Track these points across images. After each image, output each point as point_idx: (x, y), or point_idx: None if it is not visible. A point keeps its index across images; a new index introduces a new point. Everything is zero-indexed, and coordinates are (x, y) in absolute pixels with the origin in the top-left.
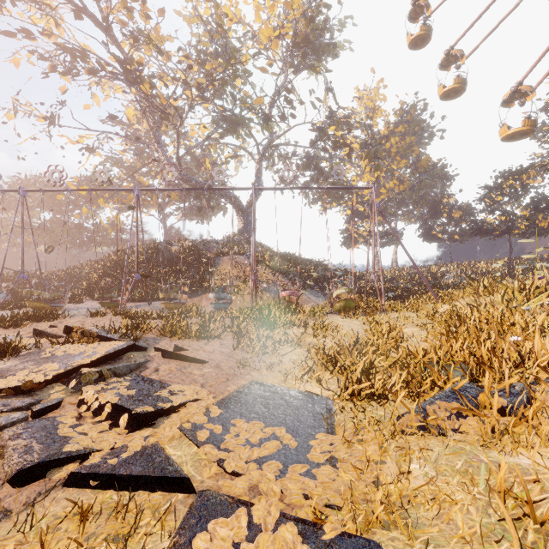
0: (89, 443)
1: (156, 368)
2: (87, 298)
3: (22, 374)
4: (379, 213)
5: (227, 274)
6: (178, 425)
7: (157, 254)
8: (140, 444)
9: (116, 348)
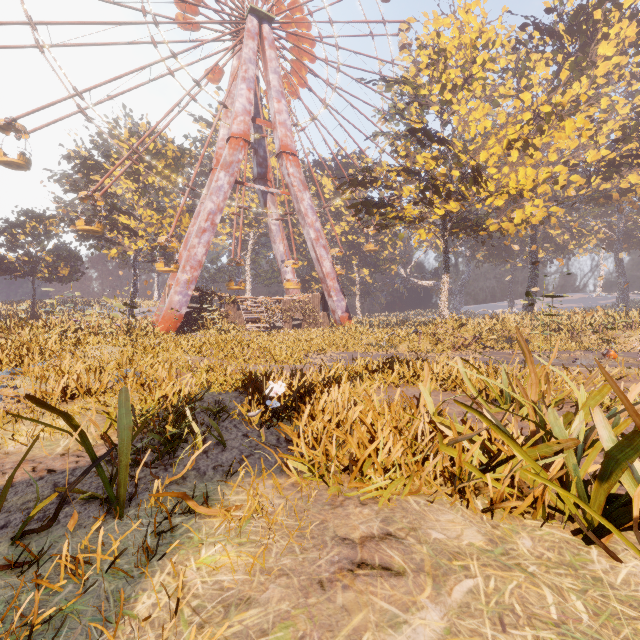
0: None
1: None
2: None
3: None
4: None
5: None
6: None
7: None
8: None
9: None
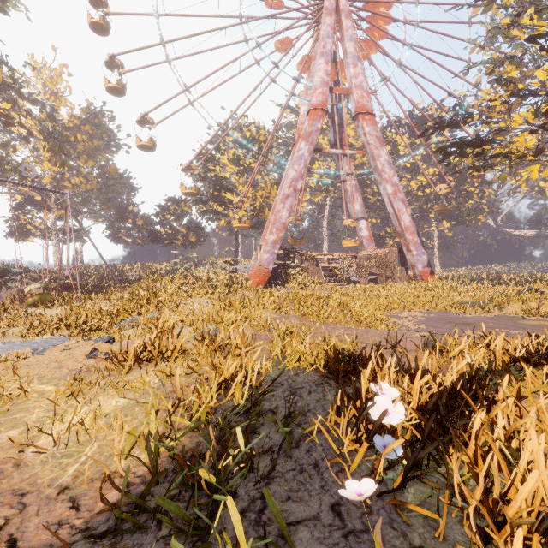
0: None
1: None
2: None
3: None
4: (62, 206)
5: None
6: None
7: None
8: None
9: None
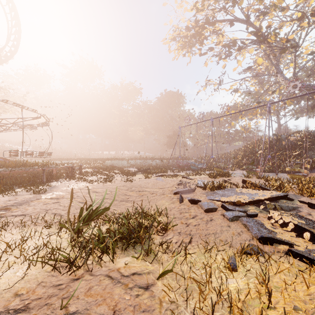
0: (289, 239)
1: (308, 213)
2: (236, 168)
3: (233, 197)
4: None
5: None
6: None
7: (278, 143)
8: None
9: (276, 195)
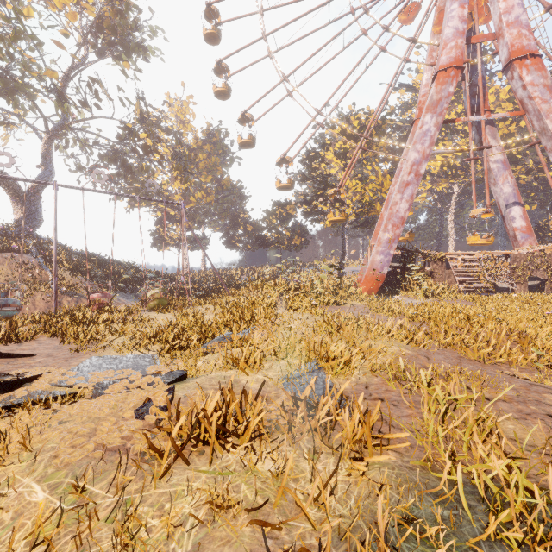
0: None
1: None
2: None
3: None
4: (189, 218)
5: (3, 276)
6: (47, 383)
7: None
8: (26, 392)
9: None
